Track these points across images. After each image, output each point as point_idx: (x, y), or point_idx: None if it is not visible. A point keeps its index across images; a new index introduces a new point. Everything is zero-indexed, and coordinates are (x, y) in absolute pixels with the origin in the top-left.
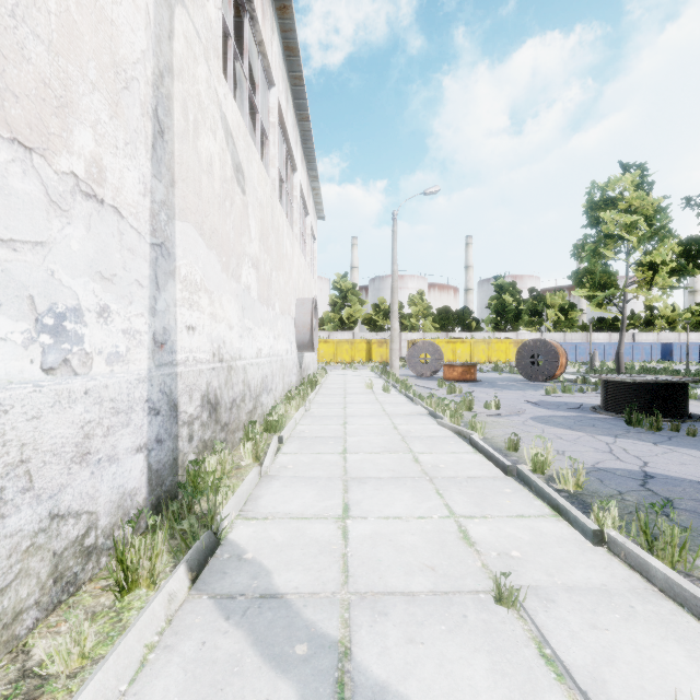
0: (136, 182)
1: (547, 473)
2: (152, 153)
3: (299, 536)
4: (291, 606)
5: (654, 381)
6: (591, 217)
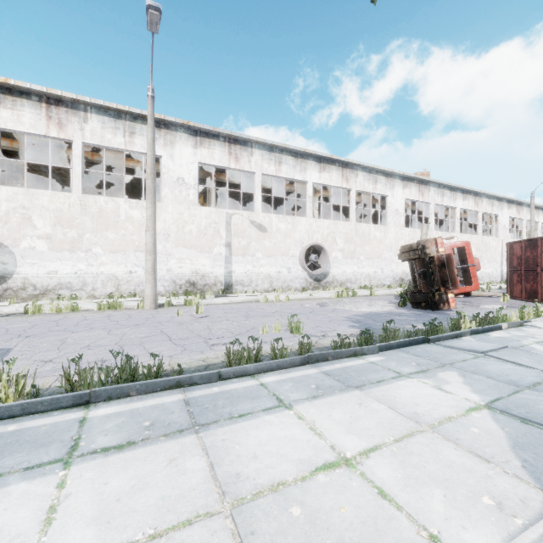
0: (499, 259)
1: None
2: (501, 256)
3: None
4: None
5: None
6: None
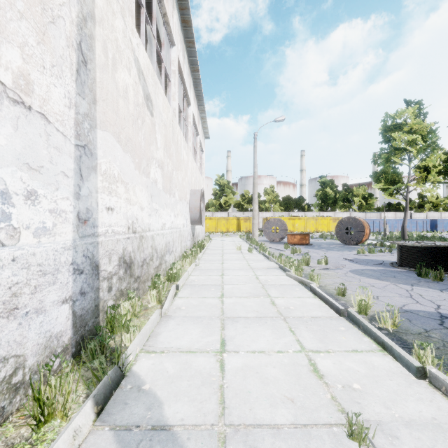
0: (62, 96)
1: (369, 313)
2: (76, 76)
3: (186, 368)
4: (177, 439)
5: (436, 245)
6: (385, 136)
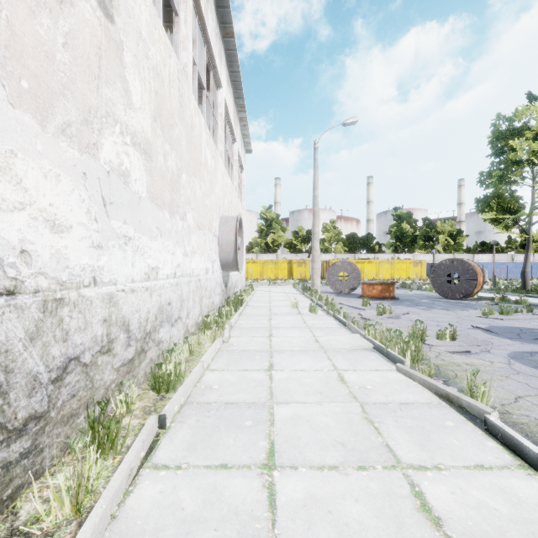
0: None
1: None
2: None
3: None
4: None
5: None
6: (496, 146)
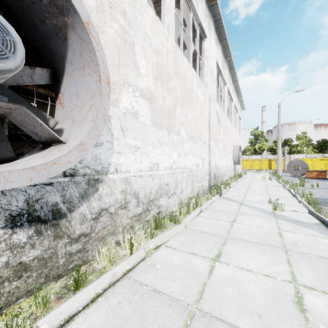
0: (207, 137)
1: None
2: (208, 131)
3: (235, 197)
4: (234, 200)
5: None
6: None
